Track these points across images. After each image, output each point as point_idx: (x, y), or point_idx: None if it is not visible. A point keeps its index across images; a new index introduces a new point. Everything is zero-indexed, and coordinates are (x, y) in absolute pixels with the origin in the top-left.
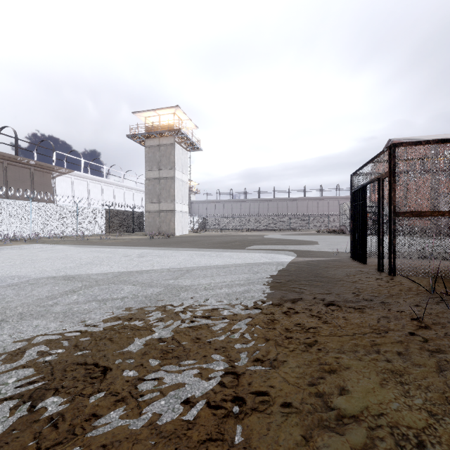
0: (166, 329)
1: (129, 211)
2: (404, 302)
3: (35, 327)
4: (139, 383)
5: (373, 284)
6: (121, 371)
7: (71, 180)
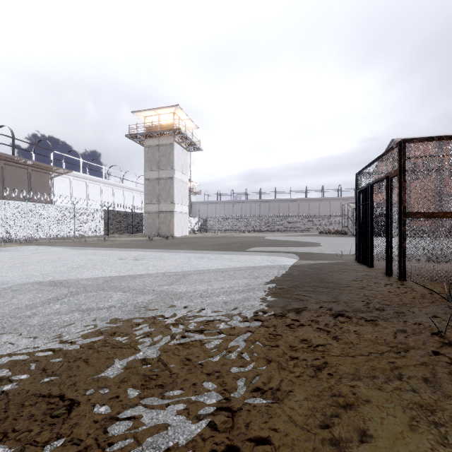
0: (153, 347)
1: (128, 212)
2: (420, 312)
3: (3, 344)
4: (110, 424)
5: (383, 290)
6: (91, 406)
7: (69, 180)
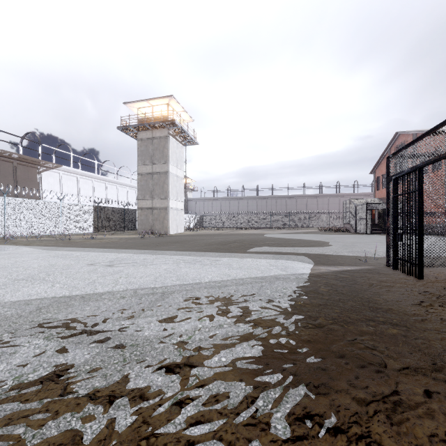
0: None
1: (120, 209)
2: None
3: None
4: None
5: None
6: None
7: (59, 175)
